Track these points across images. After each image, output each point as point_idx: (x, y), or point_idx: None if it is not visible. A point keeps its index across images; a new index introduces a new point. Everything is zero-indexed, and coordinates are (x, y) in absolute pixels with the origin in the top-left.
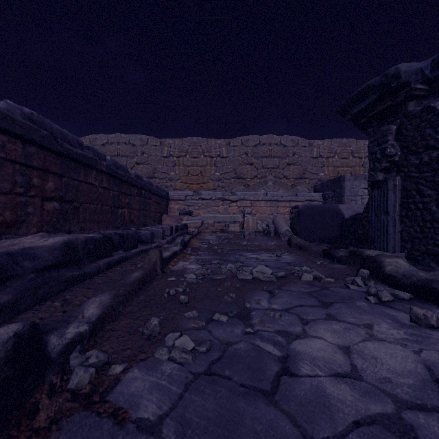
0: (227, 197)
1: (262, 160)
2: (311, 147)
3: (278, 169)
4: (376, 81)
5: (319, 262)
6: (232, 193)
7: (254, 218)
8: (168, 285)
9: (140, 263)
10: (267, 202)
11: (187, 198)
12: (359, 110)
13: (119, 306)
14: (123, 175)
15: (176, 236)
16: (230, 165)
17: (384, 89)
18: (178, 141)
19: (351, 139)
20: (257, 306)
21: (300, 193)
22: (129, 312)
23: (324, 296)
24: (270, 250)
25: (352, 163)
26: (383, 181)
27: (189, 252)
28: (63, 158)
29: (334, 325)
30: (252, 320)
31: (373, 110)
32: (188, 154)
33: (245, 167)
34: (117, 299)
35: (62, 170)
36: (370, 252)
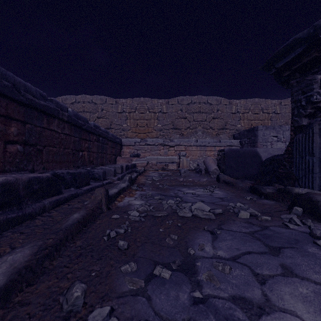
0: (166, 143)
1: (193, 115)
2: (230, 105)
3: (205, 121)
4: (304, 34)
5: (248, 197)
6: (170, 140)
7: (187, 159)
8: (110, 224)
9: (87, 200)
10: (197, 147)
11: (136, 144)
12: (284, 63)
13: (43, 261)
14: (83, 124)
15: (126, 173)
16: (169, 119)
17: (311, 41)
18: (129, 101)
19: (261, 99)
20: (202, 254)
21: (223, 140)
22: (56, 267)
23: (268, 238)
24: (203, 185)
25: (262, 117)
26: (308, 126)
27: (135, 188)
28: (26, 107)
29: (299, 286)
30: (198, 275)
31: (298, 62)
32: (137, 110)
33: (181, 120)
34: (40, 253)
35: (25, 117)
36: (300, 190)
